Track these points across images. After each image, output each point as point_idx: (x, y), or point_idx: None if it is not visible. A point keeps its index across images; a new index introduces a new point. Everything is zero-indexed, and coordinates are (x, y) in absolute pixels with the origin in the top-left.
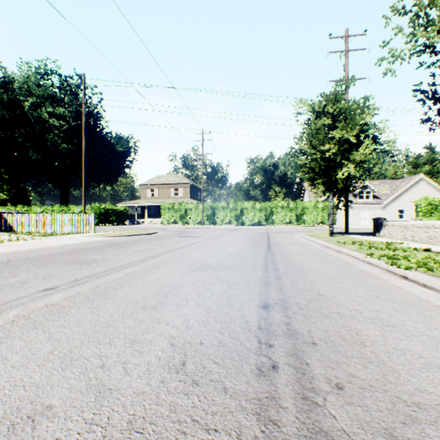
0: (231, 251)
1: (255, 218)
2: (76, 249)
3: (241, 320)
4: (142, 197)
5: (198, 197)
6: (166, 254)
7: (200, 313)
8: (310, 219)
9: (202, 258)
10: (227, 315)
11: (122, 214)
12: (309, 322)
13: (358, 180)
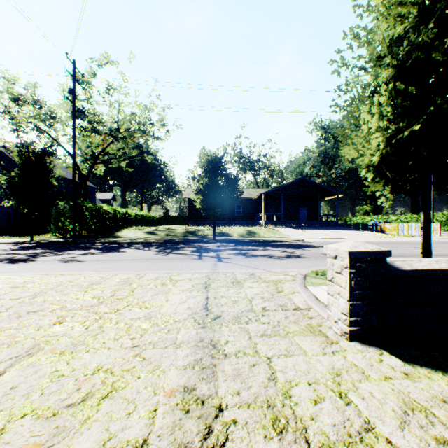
0: None
1: None
2: None
3: None
4: None
5: None
6: None
7: None
8: None
9: None
10: None
11: None
12: None
13: None
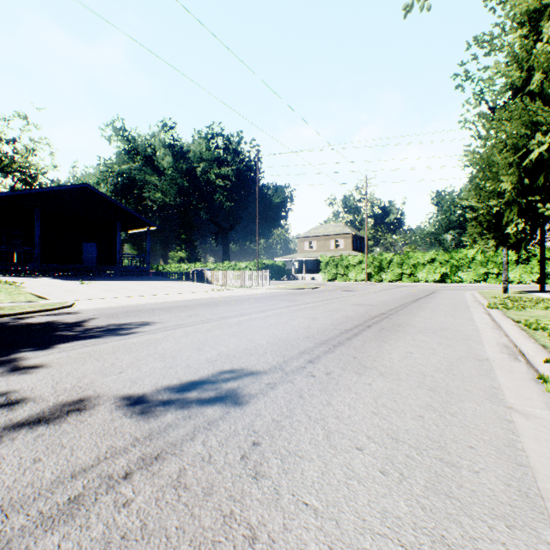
0: (381, 300)
1: (433, 274)
2: (273, 295)
3: (368, 315)
4: (299, 251)
5: (361, 248)
6: (333, 299)
7: (353, 313)
8: (517, 275)
9: (358, 301)
10: (363, 314)
11: (280, 269)
12: (396, 317)
13: (547, 231)
